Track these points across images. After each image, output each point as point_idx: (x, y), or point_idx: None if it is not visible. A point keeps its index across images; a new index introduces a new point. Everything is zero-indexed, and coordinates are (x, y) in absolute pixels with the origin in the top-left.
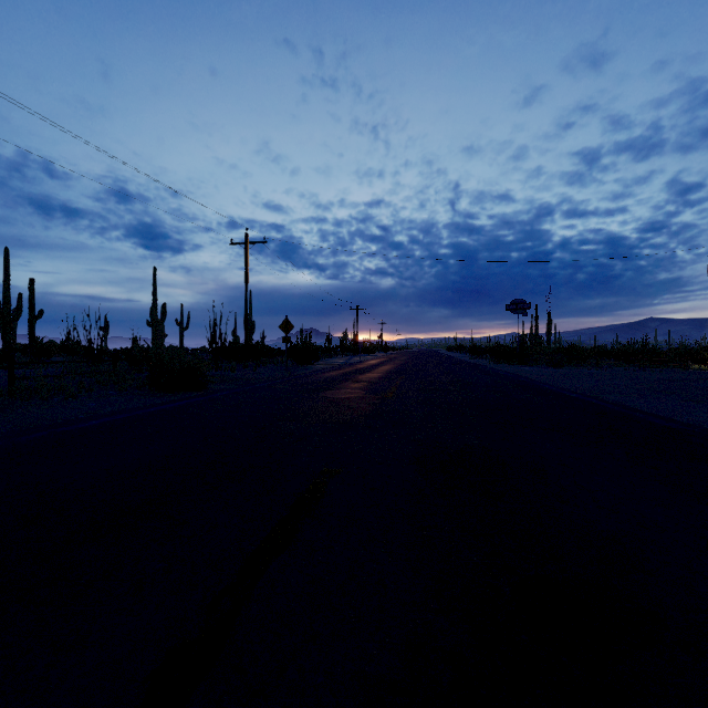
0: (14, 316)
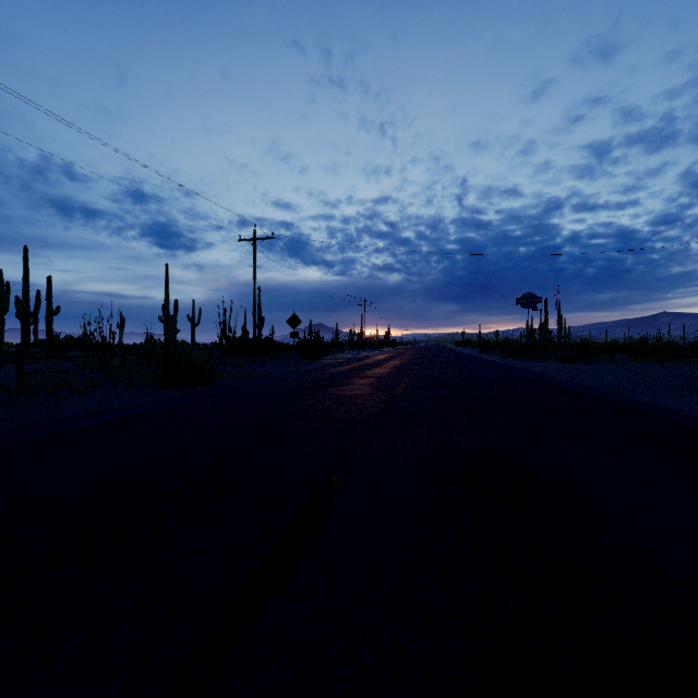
0: (33, 313)
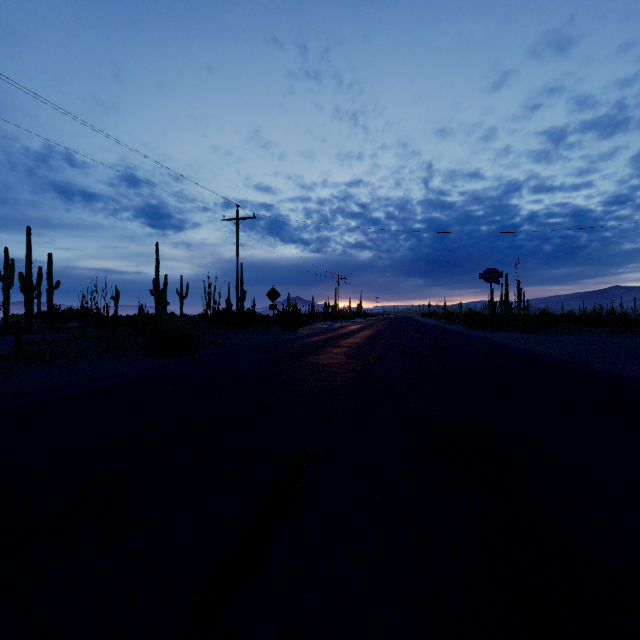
0: (35, 287)
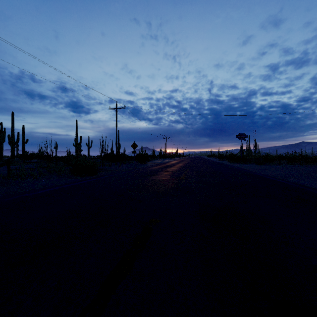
0: (16, 142)
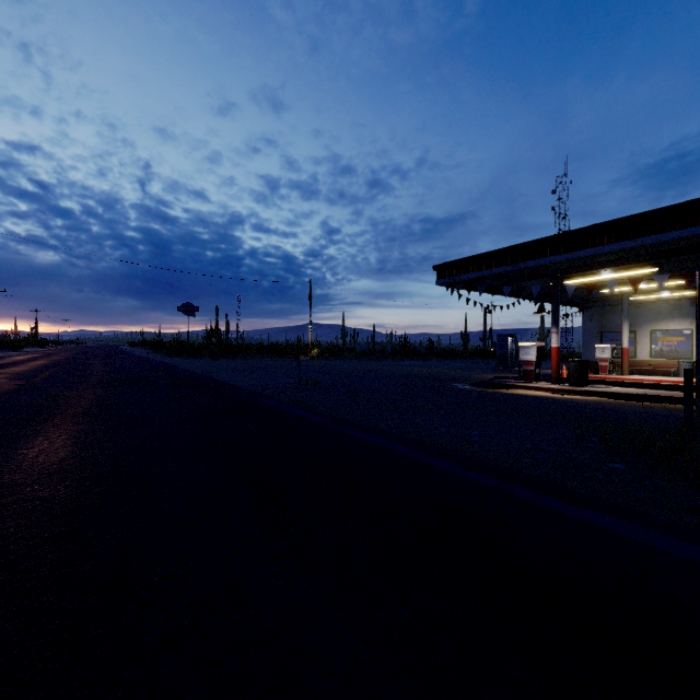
0: None
